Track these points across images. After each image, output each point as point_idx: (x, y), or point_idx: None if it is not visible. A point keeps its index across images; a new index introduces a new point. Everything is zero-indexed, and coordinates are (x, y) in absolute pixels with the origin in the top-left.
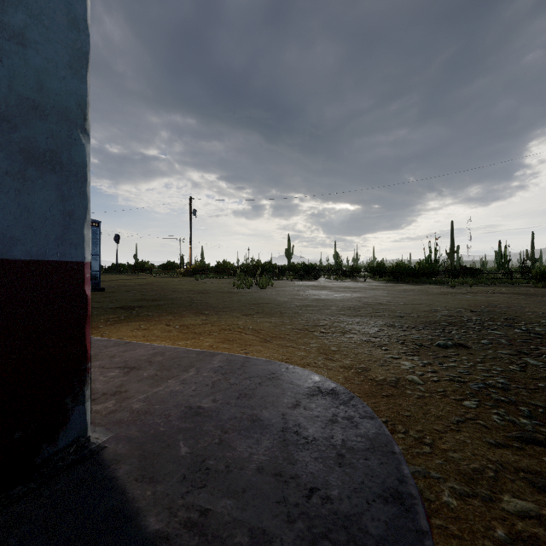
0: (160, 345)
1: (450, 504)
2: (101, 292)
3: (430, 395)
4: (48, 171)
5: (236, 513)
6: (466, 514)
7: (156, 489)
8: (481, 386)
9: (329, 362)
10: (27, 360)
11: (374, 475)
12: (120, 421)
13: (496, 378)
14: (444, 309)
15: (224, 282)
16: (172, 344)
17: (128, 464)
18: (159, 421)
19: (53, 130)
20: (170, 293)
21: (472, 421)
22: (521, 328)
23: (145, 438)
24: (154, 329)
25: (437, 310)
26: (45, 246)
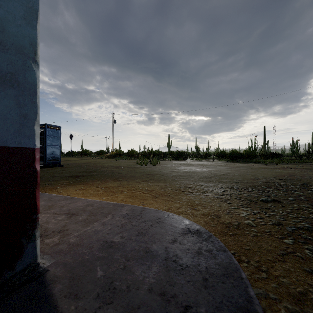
0: (91, 200)
1: None
2: (61, 167)
3: (261, 234)
4: (8, 87)
5: None
6: None
7: (78, 304)
8: (294, 229)
9: (194, 211)
10: None
11: (230, 296)
12: (61, 250)
13: (303, 223)
14: (263, 178)
15: (132, 162)
16: (99, 198)
17: (61, 284)
18: (85, 251)
19: (12, 59)
20: (100, 167)
21: (292, 254)
22: (312, 190)
23: (75, 264)
24: (89, 189)
25: (258, 178)
26: (6, 137)
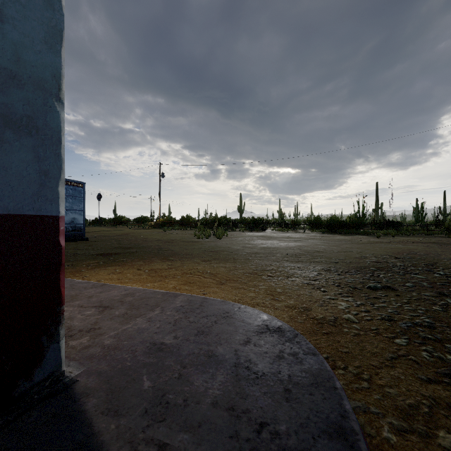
0: (131, 287)
1: (390, 440)
2: (85, 241)
3: (365, 333)
4: (24, 135)
5: (192, 447)
6: (405, 450)
7: (120, 422)
8: (409, 325)
9: (276, 302)
10: (5, 304)
11: (319, 410)
12: (92, 355)
13: (422, 317)
14: (372, 256)
15: (187, 233)
16: (142, 285)
17: (96, 397)
18: (126, 356)
19: (29, 97)
20: (142, 242)
21: (404, 358)
22: (440, 273)
23: (113, 373)
24: (127, 273)
25: (366, 256)
26: (22, 202)
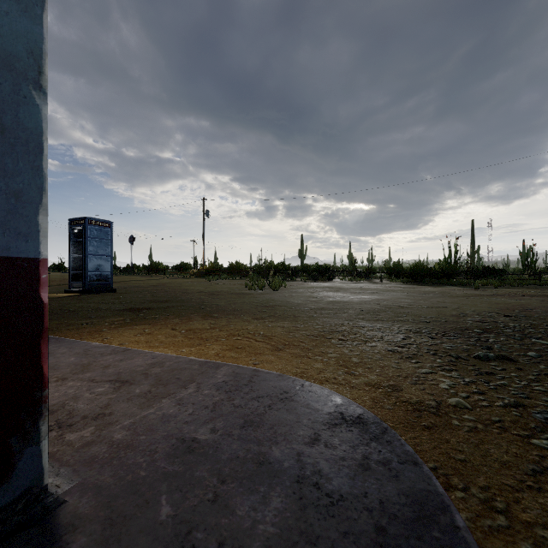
0: (161, 354)
1: None
2: (113, 293)
3: (484, 427)
4: None
5: None
6: None
7: None
8: None
9: (351, 377)
10: None
11: None
12: (94, 458)
13: None
14: (474, 313)
15: (237, 283)
16: (175, 351)
17: (86, 534)
18: (140, 461)
19: None
20: (181, 294)
21: None
22: None
23: (118, 489)
24: (159, 334)
25: (466, 314)
26: None
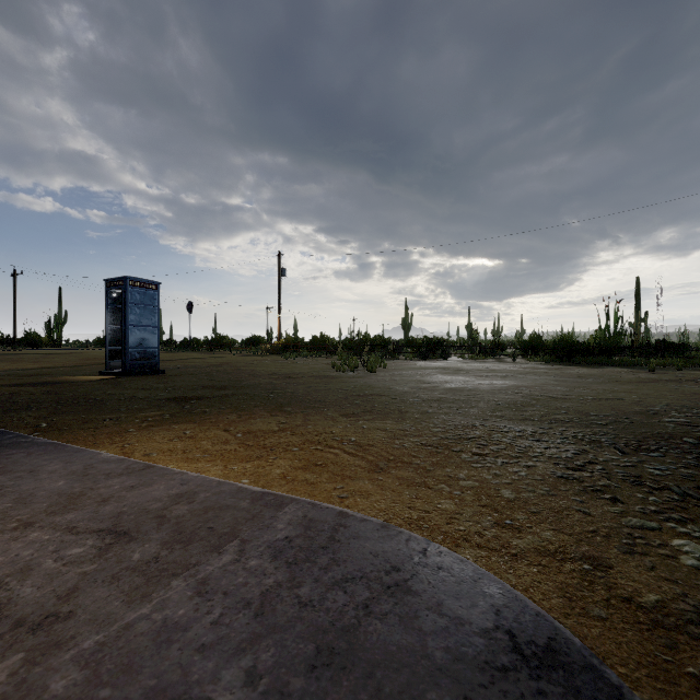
0: (196, 476)
1: None
2: (161, 375)
3: None
4: None
5: None
6: None
7: None
8: None
9: (509, 533)
10: None
11: None
12: None
13: None
14: (670, 409)
15: (321, 363)
16: (222, 469)
17: None
18: None
19: None
20: (247, 377)
21: None
22: None
23: None
24: (204, 438)
25: (657, 411)
26: None
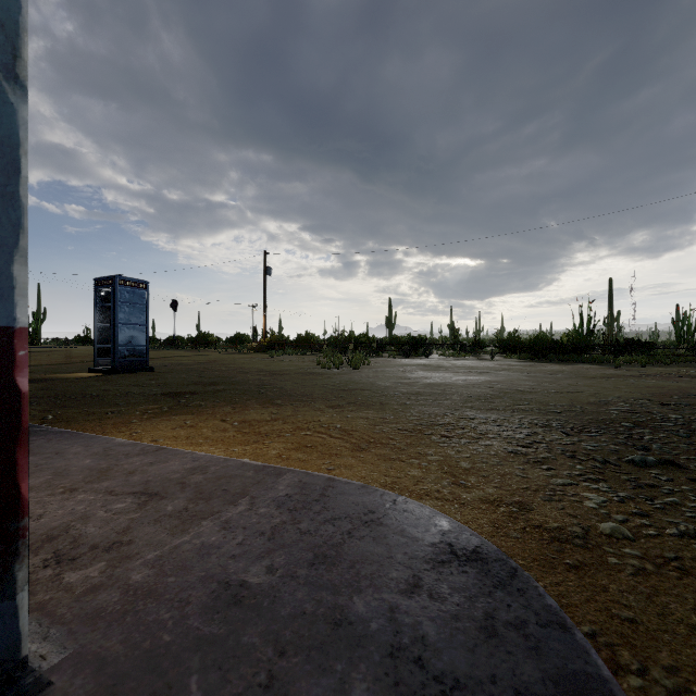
0: (205, 455)
1: None
2: (149, 372)
3: (655, 568)
4: None
5: None
6: None
7: None
8: None
9: (461, 490)
10: None
11: None
12: (99, 612)
13: None
14: (619, 400)
15: (307, 360)
16: (225, 451)
17: None
18: (165, 617)
19: None
20: (235, 374)
21: None
22: None
23: (129, 663)
24: (204, 427)
25: (608, 401)
26: None
